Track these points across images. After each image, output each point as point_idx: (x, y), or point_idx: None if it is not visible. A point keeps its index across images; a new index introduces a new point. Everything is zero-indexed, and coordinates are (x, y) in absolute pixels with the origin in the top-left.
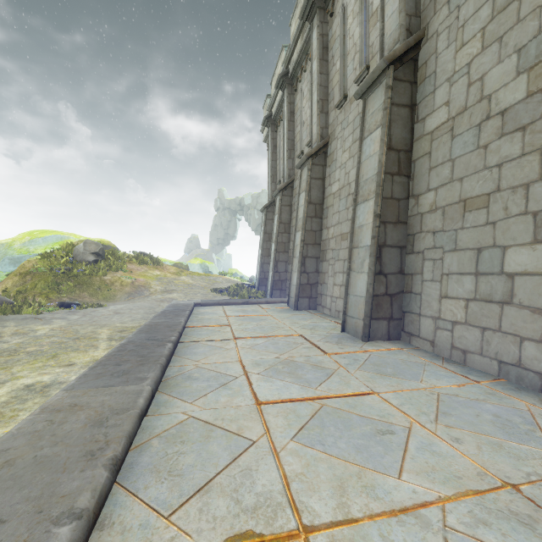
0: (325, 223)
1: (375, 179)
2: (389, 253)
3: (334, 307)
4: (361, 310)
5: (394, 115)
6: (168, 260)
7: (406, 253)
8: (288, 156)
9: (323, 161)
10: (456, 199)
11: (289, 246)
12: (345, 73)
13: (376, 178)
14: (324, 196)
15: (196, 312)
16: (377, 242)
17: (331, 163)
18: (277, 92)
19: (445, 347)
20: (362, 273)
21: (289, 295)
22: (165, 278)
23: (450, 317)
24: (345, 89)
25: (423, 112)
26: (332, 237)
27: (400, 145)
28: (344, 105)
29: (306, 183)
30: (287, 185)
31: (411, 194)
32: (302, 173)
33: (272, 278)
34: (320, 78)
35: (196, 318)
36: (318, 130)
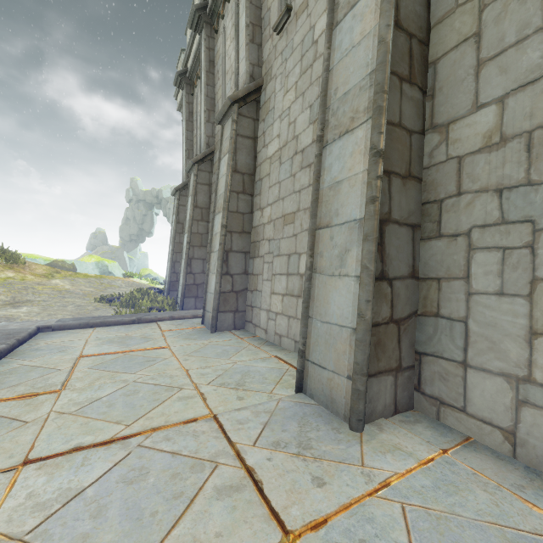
0: (258, 201)
1: (370, 84)
2: (396, 236)
3: (273, 328)
4: (343, 355)
5: None
6: (43, 257)
7: (422, 238)
8: (206, 118)
9: (255, 113)
10: None
11: (207, 238)
12: None
13: (372, 80)
14: (256, 164)
15: (26, 347)
16: (379, 211)
17: (266, 115)
18: (193, 39)
19: None
20: (342, 276)
21: (204, 308)
22: (21, 282)
23: None
24: None
25: None
26: (268, 221)
27: (413, 24)
28: (286, 25)
29: (230, 140)
30: (205, 157)
31: (428, 125)
32: (224, 129)
33: (183, 281)
34: None
35: None
36: (246, 67)
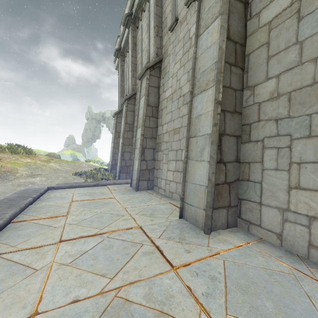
0: (160, 121)
1: (215, 68)
2: (227, 142)
3: (168, 189)
4: (201, 199)
5: (231, 6)
6: (43, 151)
7: (242, 142)
8: (132, 75)
9: (159, 74)
10: (309, 81)
11: (132, 140)
12: (175, 3)
13: (216, 66)
14: (159, 101)
15: (45, 197)
16: (218, 130)
17: (165, 75)
18: (124, 31)
19: (300, 244)
20: (201, 161)
21: (131, 178)
22: (34, 164)
23: (305, 210)
24: (176, 14)
25: (257, 7)
26: (166, 132)
27: (237, 37)
28: (175, 27)
29: (145, 89)
30: (131, 96)
31: (245, 86)
32: (142, 82)
33: (119, 164)
34: (156, 9)
35: (35, 207)
36: (154, 49)
